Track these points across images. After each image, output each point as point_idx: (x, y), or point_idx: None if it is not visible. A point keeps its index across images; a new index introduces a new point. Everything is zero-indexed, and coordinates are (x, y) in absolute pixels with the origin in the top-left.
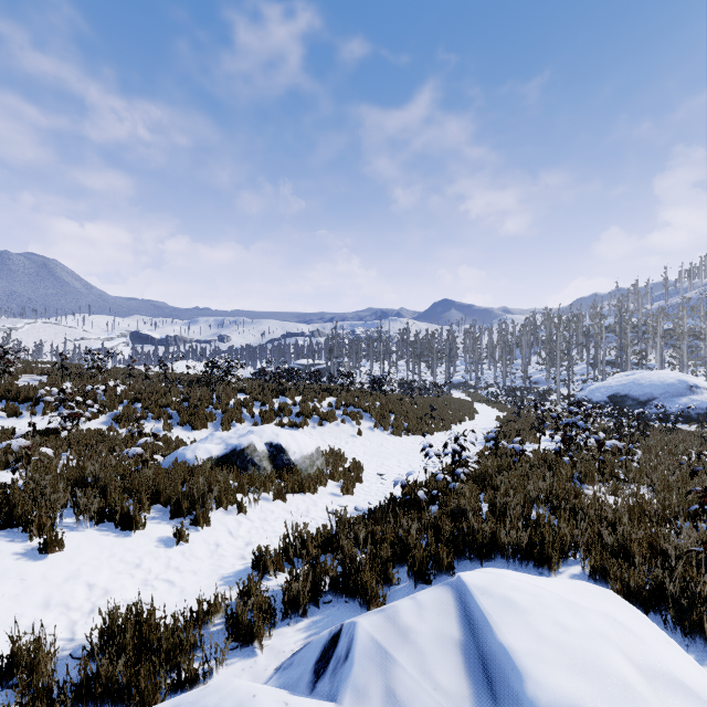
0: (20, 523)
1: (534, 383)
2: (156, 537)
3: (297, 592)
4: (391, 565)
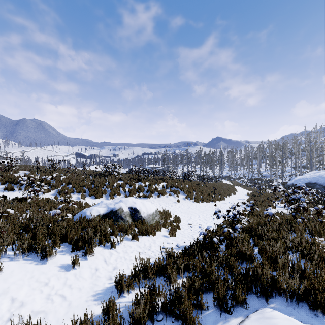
0: None
1: (263, 176)
2: (61, 264)
3: (139, 314)
4: (202, 296)
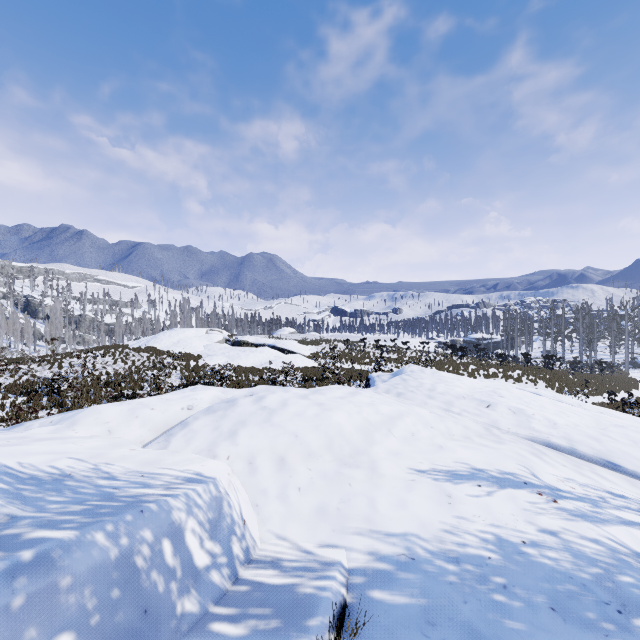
0: None
1: None
2: None
3: None
4: None
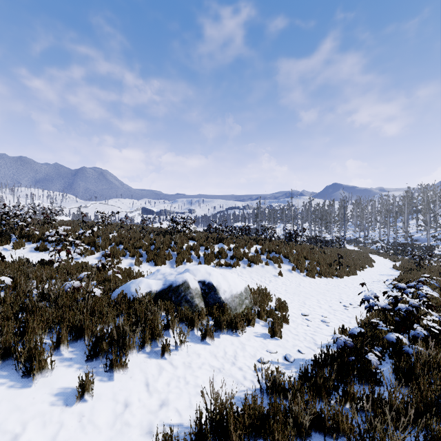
0: None
1: (415, 241)
2: (59, 388)
3: None
4: None
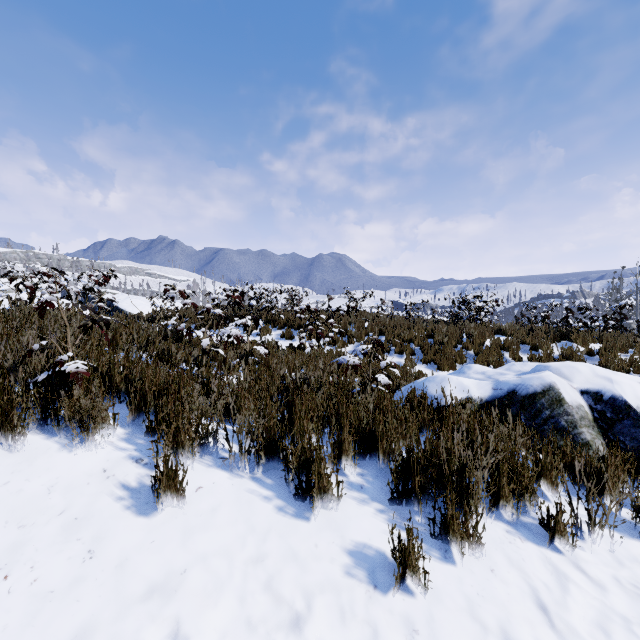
0: (161, 431)
1: None
2: (354, 541)
3: None
4: None
